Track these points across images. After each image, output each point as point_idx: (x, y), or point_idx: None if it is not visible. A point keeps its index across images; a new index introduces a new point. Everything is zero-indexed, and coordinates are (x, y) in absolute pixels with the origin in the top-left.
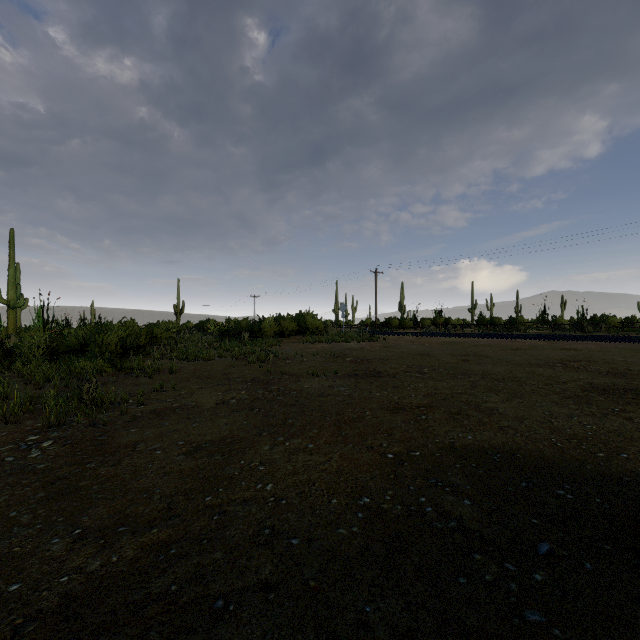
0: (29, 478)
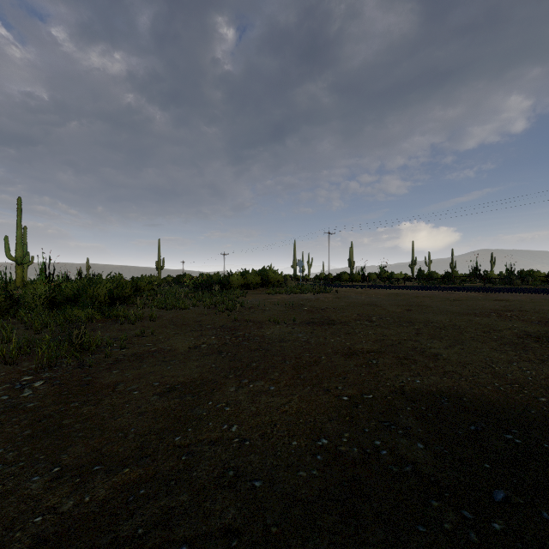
0: (19, 416)
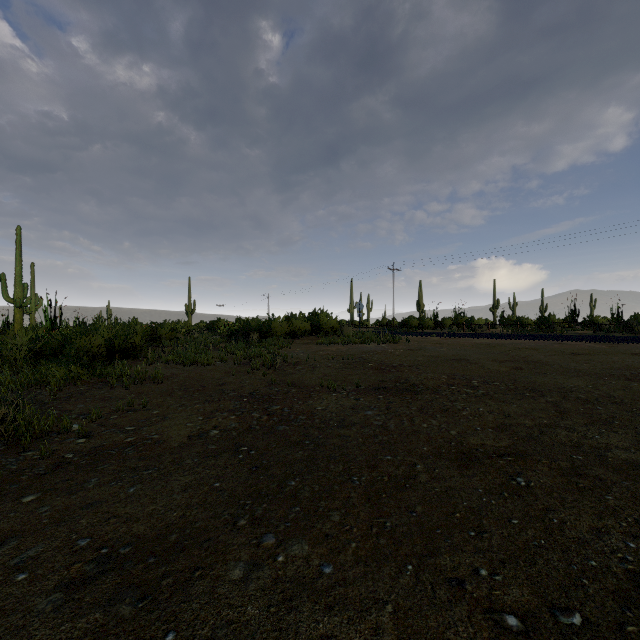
0: None
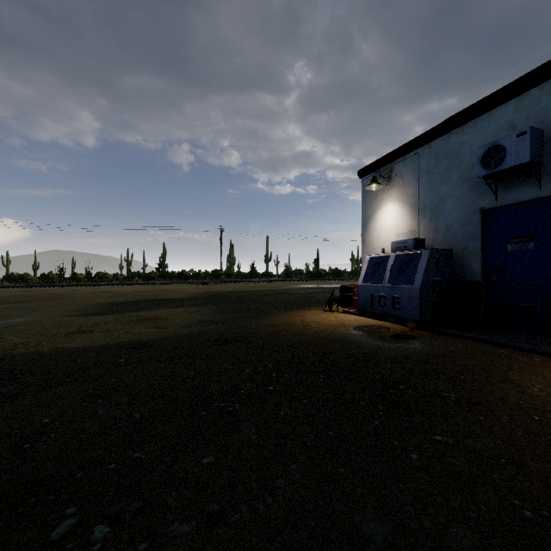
0: None
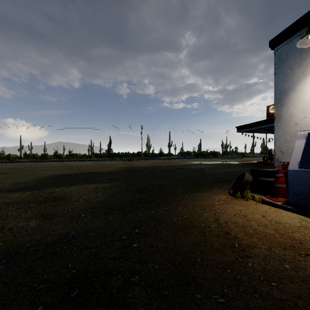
0: None
